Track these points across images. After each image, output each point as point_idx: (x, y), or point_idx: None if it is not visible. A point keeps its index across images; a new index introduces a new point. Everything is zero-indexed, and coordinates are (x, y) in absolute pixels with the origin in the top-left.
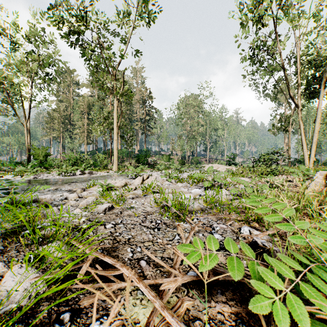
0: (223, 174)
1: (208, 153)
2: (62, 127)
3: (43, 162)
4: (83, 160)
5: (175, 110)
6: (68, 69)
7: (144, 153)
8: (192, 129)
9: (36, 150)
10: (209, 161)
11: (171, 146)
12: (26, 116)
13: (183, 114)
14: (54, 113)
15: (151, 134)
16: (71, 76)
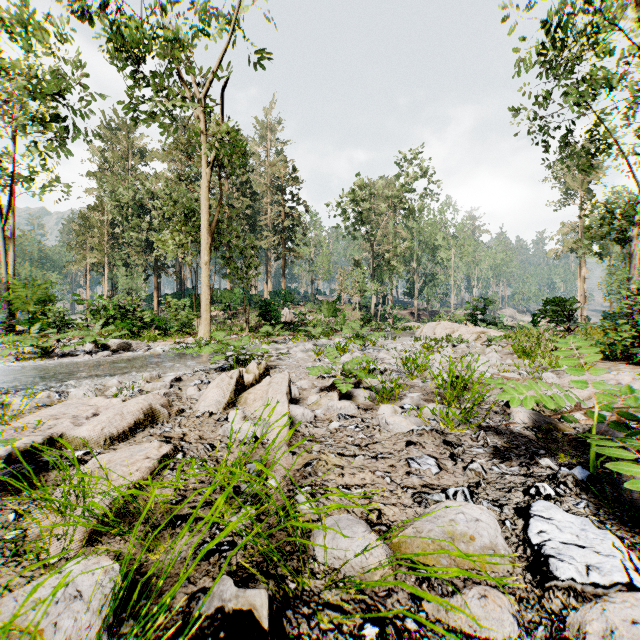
0: (496, 354)
1: (416, 299)
2: (108, 244)
3: (38, 318)
4: (128, 313)
5: (347, 205)
6: (123, 123)
7: (281, 297)
8: (384, 248)
9: (18, 290)
10: (418, 316)
11: (338, 285)
12: (2, 210)
13: (365, 213)
14: (92, 214)
15: (296, 257)
16: (130, 138)
